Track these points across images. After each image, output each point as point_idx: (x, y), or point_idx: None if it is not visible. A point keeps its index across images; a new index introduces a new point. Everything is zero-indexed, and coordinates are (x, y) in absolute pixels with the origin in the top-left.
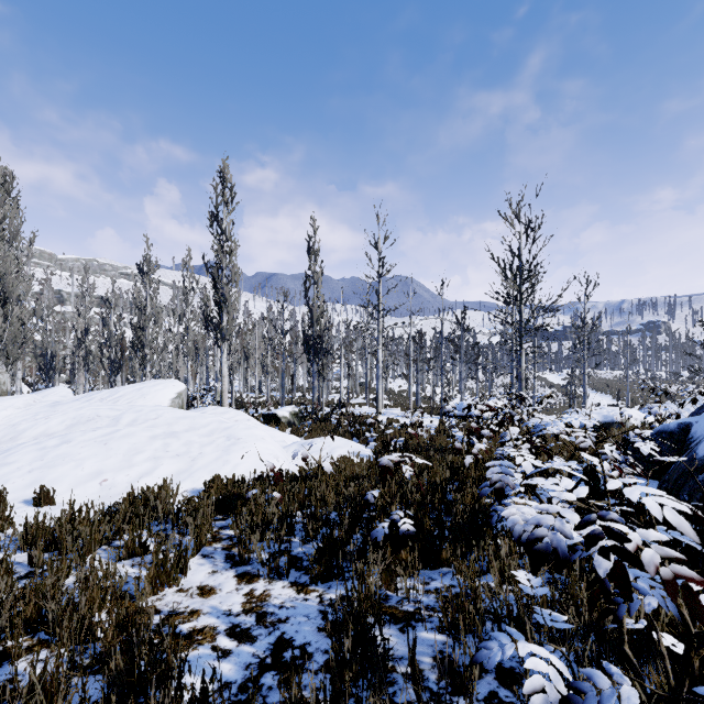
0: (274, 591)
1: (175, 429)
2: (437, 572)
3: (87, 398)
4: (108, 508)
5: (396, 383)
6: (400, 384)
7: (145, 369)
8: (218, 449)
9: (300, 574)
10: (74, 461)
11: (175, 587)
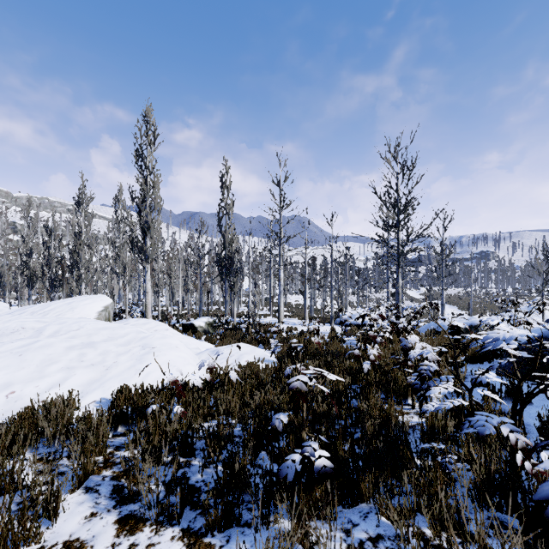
0: (159, 546)
1: (94, 339)
2: (356, 511)
3: (19, 312)
4: None
5: (293, 298)
6: (297, 299)
7: (80, 286)
8: (132, 358)
9: (196, 515)
10: None
11: (35, 545)
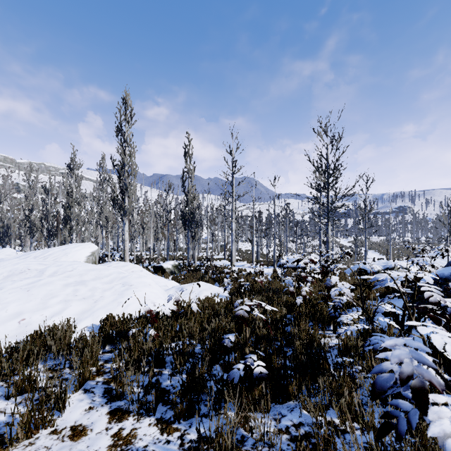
0: (140, 430)
1: (85, 278)
2: (285, 406)
3: (25, 256)
4: (15, 345)
5: (243, 245)
6: (246, 246)
7: (72, 235)
8: (115, 293)
9: (166, 409)
10: (1, 304)
11: (50, 428)
